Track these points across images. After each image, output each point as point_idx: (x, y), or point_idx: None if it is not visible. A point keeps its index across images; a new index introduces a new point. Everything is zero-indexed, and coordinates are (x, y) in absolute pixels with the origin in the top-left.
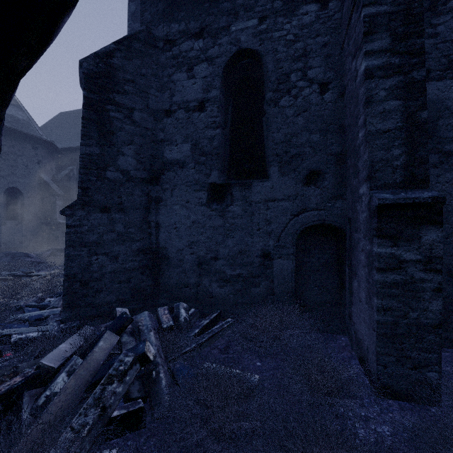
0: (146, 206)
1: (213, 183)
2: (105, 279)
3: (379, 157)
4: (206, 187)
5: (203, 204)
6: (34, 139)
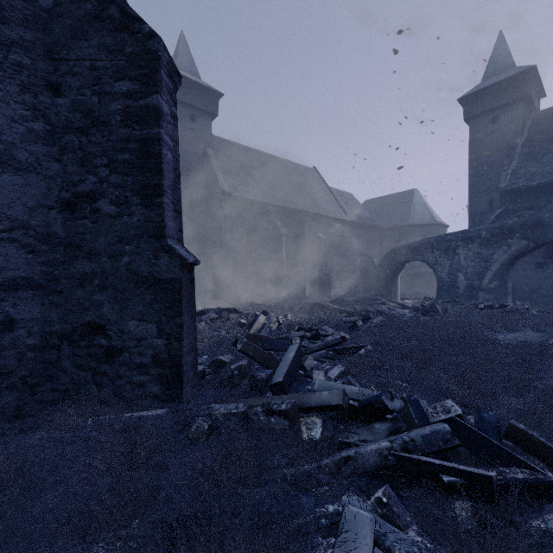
0: None
1: (538, 262)
2: None
3: None
4: (534, 263)
5: (533, 269)
6: (377, 228)
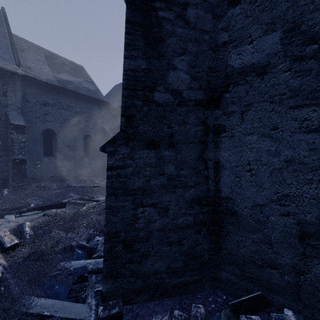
0: (202, 138)
1: None
2: (153, 239)
3: None
4: (319, 97)
5: (312, 130)
6: (99, 102)
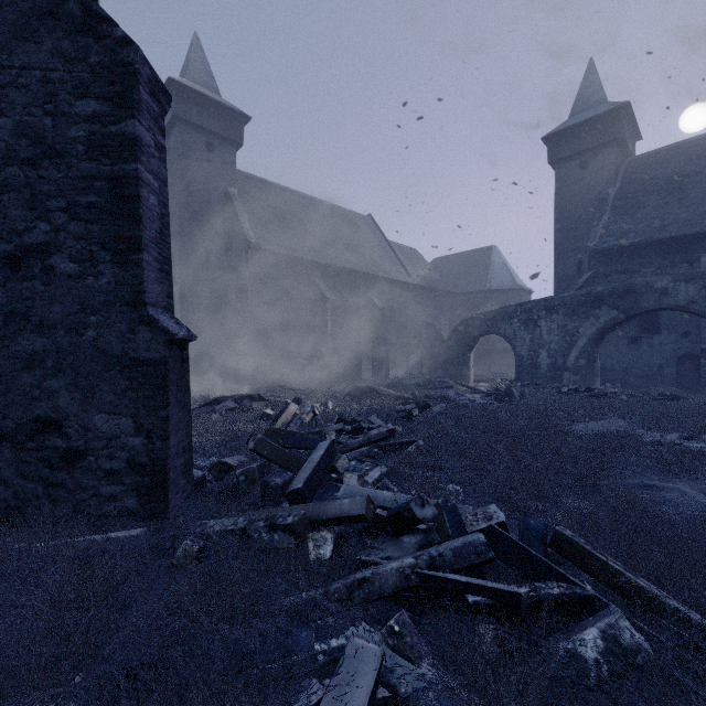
0: None
1: (631, 336)
2: None
3: (704, 334)
4: (627, 338)
5: (625, 345)
6: (448, 293)
